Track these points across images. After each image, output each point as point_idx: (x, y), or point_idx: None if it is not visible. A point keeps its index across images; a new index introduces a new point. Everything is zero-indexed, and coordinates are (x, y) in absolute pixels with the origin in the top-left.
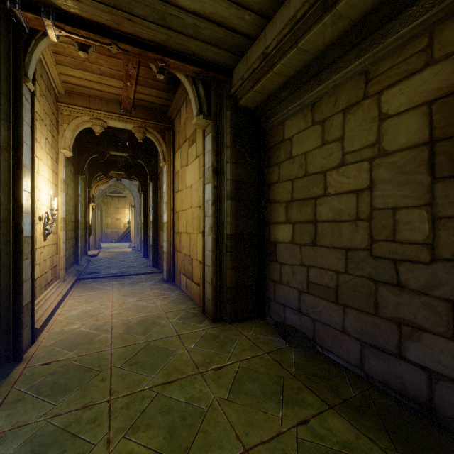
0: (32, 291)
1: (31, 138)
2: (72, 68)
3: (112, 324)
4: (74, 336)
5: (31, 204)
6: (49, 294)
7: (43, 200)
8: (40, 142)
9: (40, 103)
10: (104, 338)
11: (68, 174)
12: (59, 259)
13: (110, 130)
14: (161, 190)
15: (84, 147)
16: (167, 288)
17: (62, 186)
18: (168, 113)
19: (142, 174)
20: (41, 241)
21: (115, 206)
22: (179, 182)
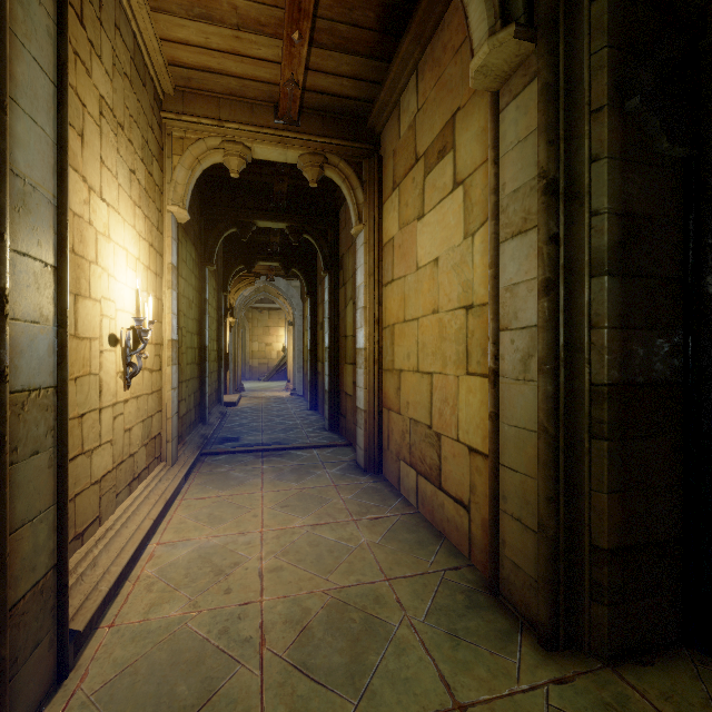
0: (61, 536)
1: (57, 117)
2: (181, 18)
3: (262, 615)
4: (167, 660)
5: (57, 298)
6: (136, 501)
7: (124, 300)
8: (113, 172)
9: (115, 84)
10: (242, 683)
11: (185, 259)
12: (165, 421)
13: (257, 179)
14: (346, 287)
15: (214, 216)
16: (371, 489)
17: (170, 277)
18: (369, 118)
19: (309, 264)
20: (117, 390)
21: (265, 323)
22: (394, 262)
